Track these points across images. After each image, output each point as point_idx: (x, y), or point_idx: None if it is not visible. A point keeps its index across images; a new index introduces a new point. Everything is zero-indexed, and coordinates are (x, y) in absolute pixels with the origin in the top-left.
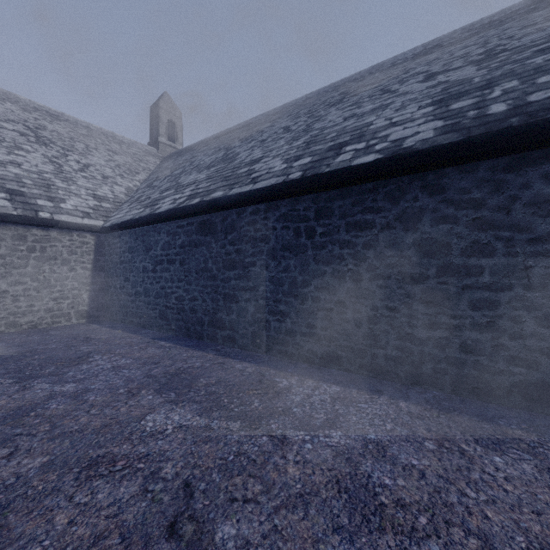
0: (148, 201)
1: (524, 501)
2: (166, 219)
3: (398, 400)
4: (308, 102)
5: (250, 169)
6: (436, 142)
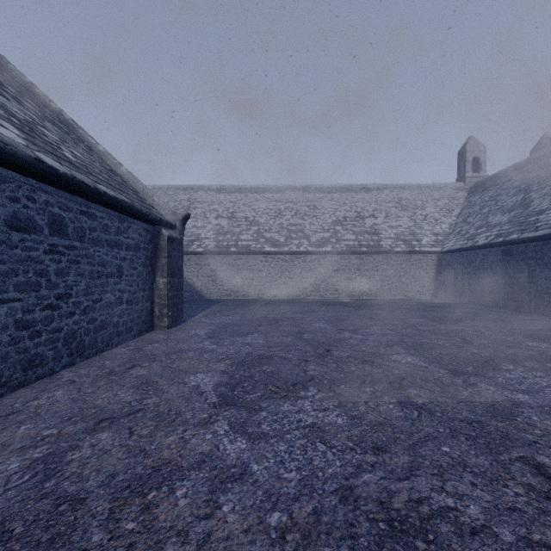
0: (467, 235)
1: None
2: (482, 248)
3: None
4: None
5: (536, 219)
6: None
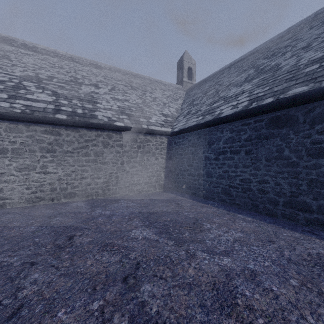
0: (201, 112)
1: None
2: (231, 120)
3: None
4: (323, 14)
5: None
6: None
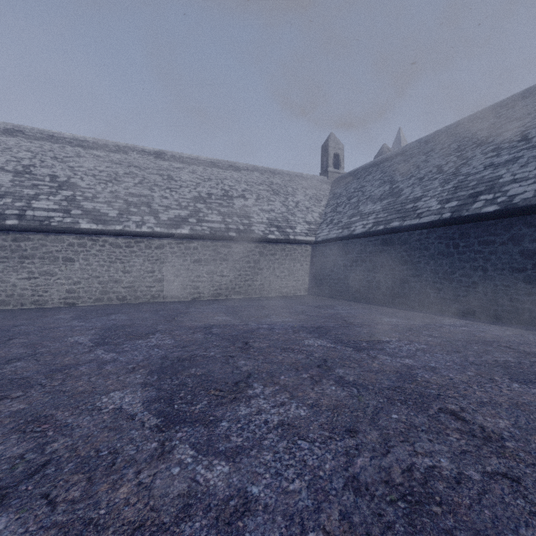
0: (341, 224)
1: (534, 341)
2: (360, 237)
3: (503, 327)
4: (458, 131)
5: (414, 206)
6: (530, 202)
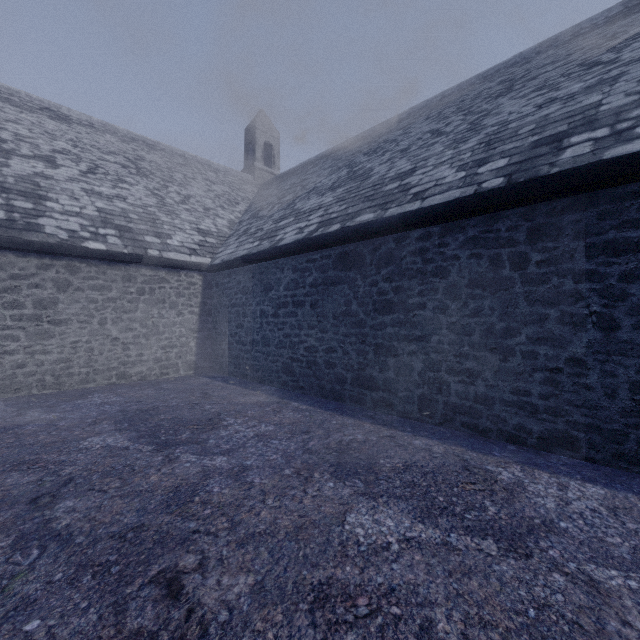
0: (261, 233)
1: None
2: (293, 252)
3: None
4: (448, 100)
5: (403, 184)
6: None
